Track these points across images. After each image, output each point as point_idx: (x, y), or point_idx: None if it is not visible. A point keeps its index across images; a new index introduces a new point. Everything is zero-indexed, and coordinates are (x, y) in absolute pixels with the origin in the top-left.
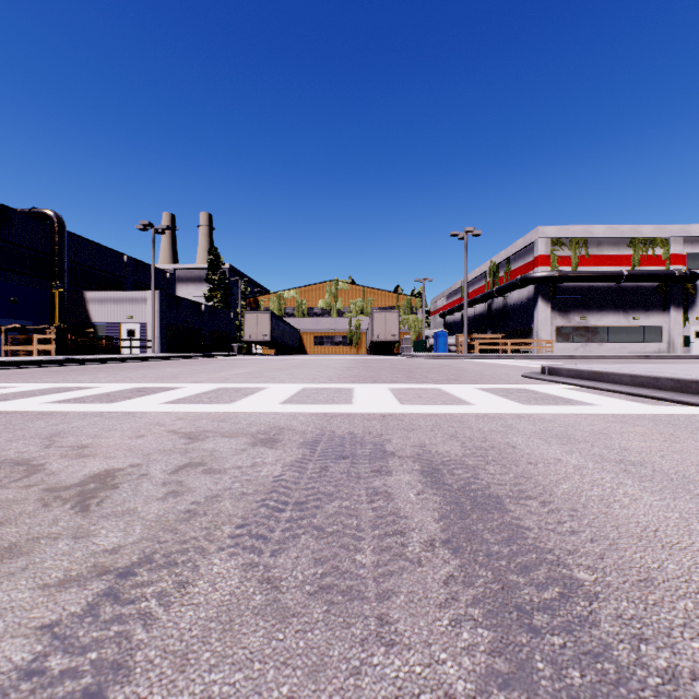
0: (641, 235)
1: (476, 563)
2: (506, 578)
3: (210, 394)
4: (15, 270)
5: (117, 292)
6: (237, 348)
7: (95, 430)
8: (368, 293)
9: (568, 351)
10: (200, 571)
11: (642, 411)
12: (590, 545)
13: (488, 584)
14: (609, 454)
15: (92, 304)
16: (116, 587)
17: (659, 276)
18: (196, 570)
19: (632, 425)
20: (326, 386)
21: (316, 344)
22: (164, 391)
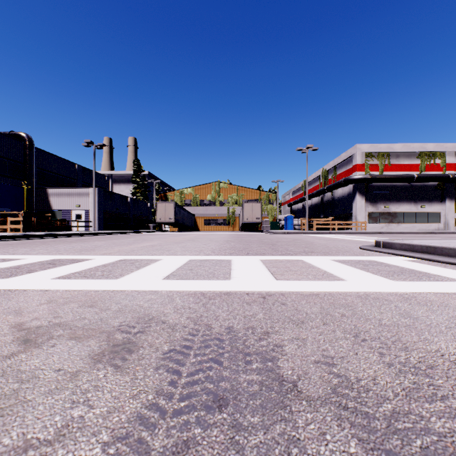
0: (426, 150)
1: None
2: None
3: (107, 267)
4: None
5: (69, 188)
6: (152, 227)
7: None
8: (240, 190)
9: (376, 229)
10: None
11: None
12: None
13: None
14: None
15: (52, 197)
16: None
17: (438, 178)
18: None
19: None
20: (208, 257)
21: (205, 224)
22: (71, 263)
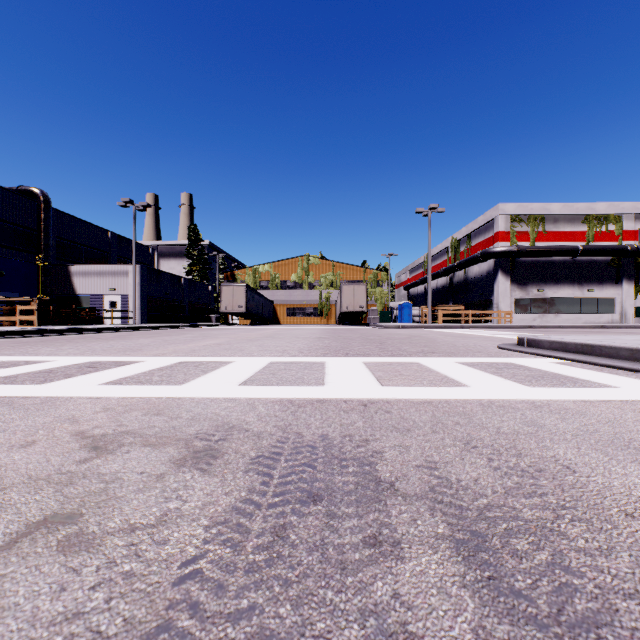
0: (595, 212)
1: None
2: None
3: (164, 371)
4: (2, 244)
5: (100, 265)
6: (215, 319)
7: None
8: (337, 267)
9: (526, 321)
10: None
11: None
12: None
13: None
14: None
15: (76, 277)
16: None
17: (612, 251)
18: None
19: None
20: (295, 359)
21: (288, 315)
22: (116, 366)
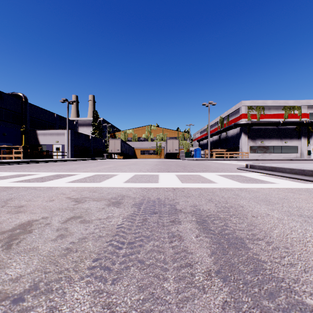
0: (288, 104)
1: (239, 290)
2: (261, 303)
3: (90, 178)
4: (5, 120)
5: (51, 130)
6: (106, 156)
7: (30, 197)
8: (165, 131)
9: (255, 157)
10: (65, 297)
11: (300, 186)
12: (305, 275)
13: (251, 309)
14: (293, 211)
15: (40, 135)
16: (8, 312)
17: (296, 123)
18: (63, 296)
19: (298, 194)
20: (145, 173)
21: (141, 154)
22: (69, 176)
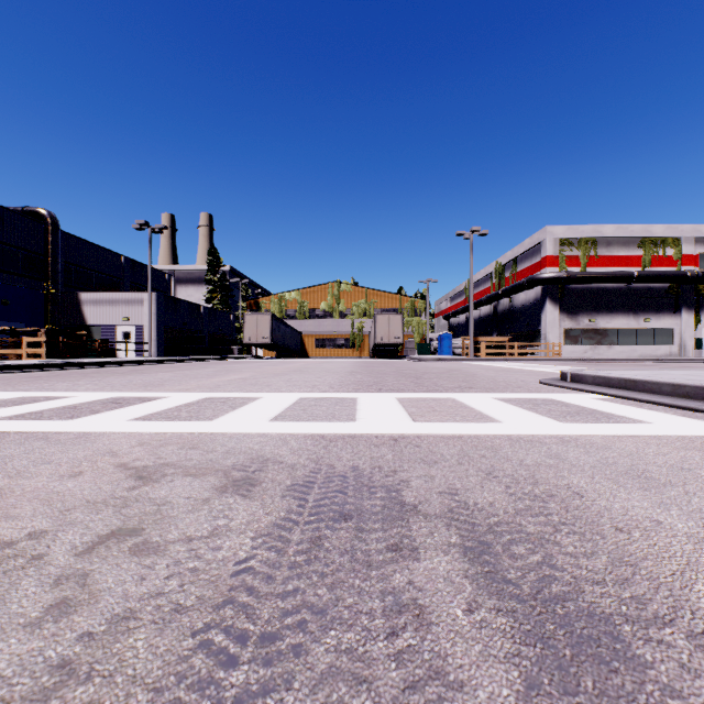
0: (652, 235)
1: None
2: None
3: (192, 407)
4: (7, 270)
5: (113, 293)
6: (237, 351)
7: (23, 464)
8: (371, 294)
9: (577, 354)
10: None
11: None
12: None
13: None
14: None
15: (87, 305)
16: None
17: (670, 277)
18: None
19: None
20: (326, 395)
21: (318, 347)
22: (141, 402)
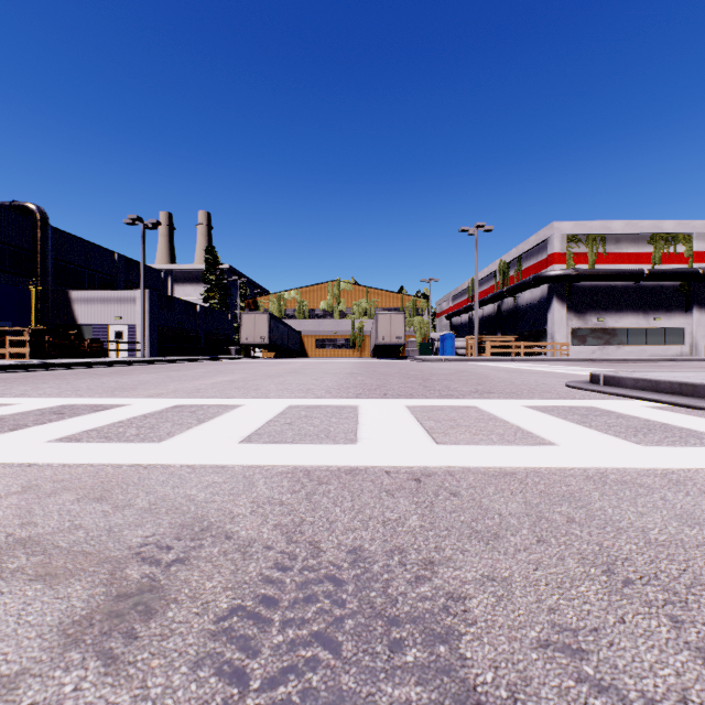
0: (662, 231)
1: None
2: None
3: (148, 419)
4: None
5: (104, 291)
6: (234, 352)
7: None
8: (372, 293)
9: (584, 354)
10: None
11: None
12: None
13: None
14: None
15: (77, 304)
16: None
17: (681, 275)
18: None
19: None
20: (320, 402)
21: (317, 347)
22: (89, 413)
